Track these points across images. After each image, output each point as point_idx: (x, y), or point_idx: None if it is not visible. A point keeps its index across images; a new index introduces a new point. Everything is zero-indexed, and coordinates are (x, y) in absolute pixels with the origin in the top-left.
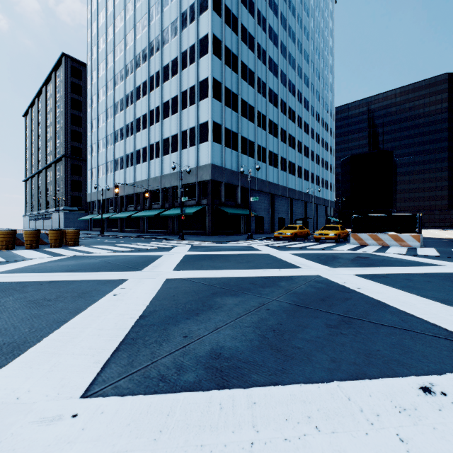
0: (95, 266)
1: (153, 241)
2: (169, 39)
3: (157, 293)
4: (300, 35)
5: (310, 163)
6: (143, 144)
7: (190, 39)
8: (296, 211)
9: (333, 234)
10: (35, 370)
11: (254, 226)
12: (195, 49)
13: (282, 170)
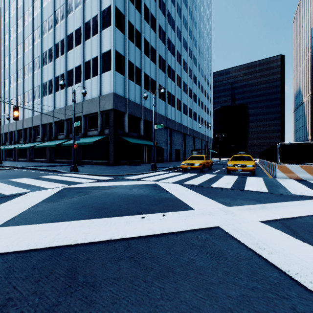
0: None
1: (27, 176)
2: None
3: None
4: (191, 4)
5: (197, 107)
6: (49, 77)
7: None
8: (187, 144)
9: (251, 165)
10: None
11: (155, 156)
12: None
13: (178, 110)
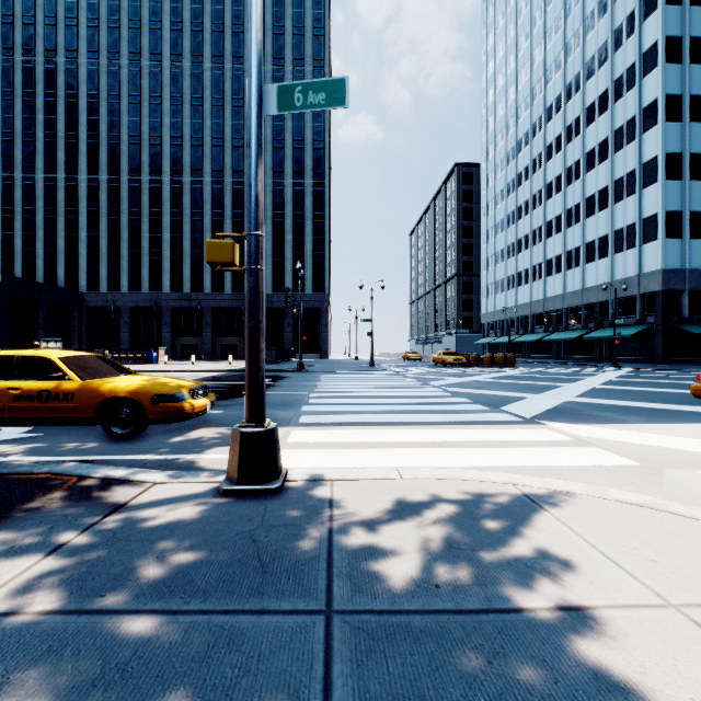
0: (557, 375)
1: (579, 367)
2: (594, 117)
3: (606, 381)
4: None
5: None
6: (556, 252)
7: (627, 111)
8: None
9: None
10: (581, 384)
11: None
12: (634, 122)
13: None
